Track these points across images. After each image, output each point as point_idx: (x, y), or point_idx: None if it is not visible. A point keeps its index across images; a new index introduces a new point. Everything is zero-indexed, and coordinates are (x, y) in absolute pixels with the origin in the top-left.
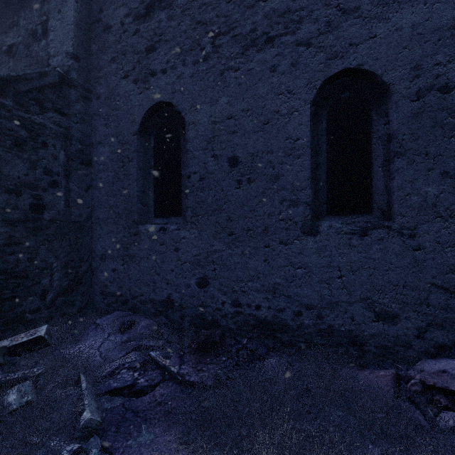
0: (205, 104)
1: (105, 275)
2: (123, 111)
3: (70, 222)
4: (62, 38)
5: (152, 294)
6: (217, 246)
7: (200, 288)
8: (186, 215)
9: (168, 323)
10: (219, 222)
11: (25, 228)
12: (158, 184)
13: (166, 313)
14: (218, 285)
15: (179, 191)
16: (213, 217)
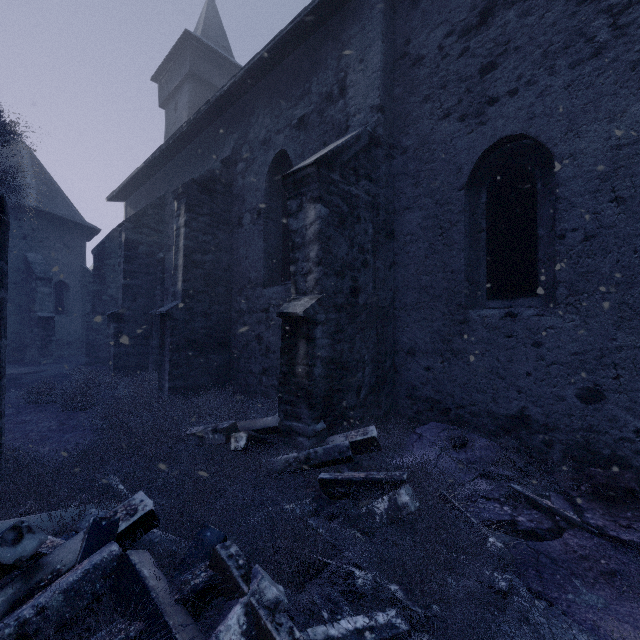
0: (597, 122)
1: (414, 374)
2: (442, 161)
3: (376, 307)
4: (365, 91)
5: (491, 405)
6: (622, 340)
7: (584, 404)
8: (556, 293)
9: (521, 448)
10: (627, 303)
11: (346, 314)
12: (493, 253)
13: (515, 434)
14: (626, 402)
15: (533, 260)
16: (614, 296)
